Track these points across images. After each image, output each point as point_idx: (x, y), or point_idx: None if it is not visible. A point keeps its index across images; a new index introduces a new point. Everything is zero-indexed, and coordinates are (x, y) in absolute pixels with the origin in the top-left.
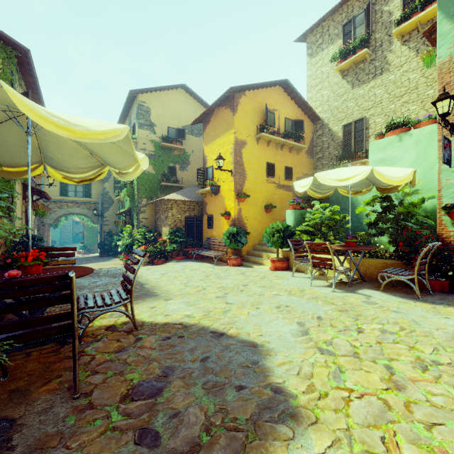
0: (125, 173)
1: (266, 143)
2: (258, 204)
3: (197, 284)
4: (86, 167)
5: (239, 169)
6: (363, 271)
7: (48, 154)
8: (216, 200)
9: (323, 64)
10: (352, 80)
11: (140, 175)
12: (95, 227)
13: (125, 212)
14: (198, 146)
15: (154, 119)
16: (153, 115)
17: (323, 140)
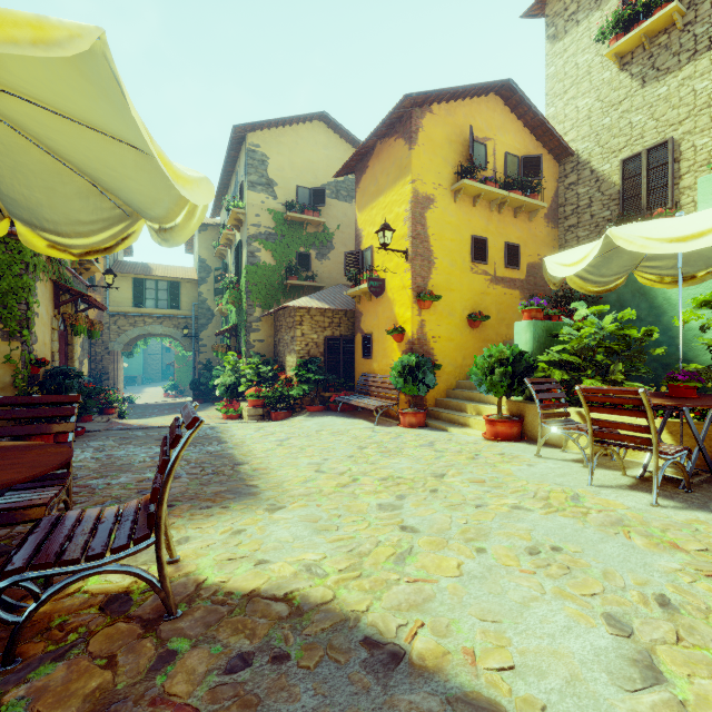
0: (170, 228)
1: (470, 200)
2: (456, 313)
3: (341, 466)
4: (91, 219)
5: (420, 248)
6: (709, 452)
7: (4, 190)
8: (379, 307)
9: (578, 51)
10: (643, 70)
11: (251, 268)
12: (190, 356)
13: (228, 331)
14: (348, 218)
15: (274, 174)
16: (272, 167)
17: (578, 193)
